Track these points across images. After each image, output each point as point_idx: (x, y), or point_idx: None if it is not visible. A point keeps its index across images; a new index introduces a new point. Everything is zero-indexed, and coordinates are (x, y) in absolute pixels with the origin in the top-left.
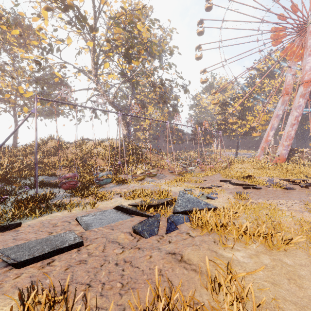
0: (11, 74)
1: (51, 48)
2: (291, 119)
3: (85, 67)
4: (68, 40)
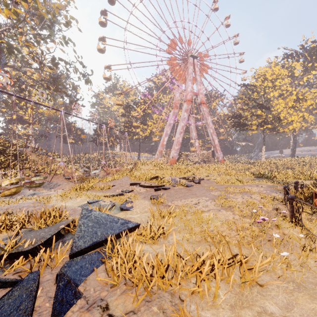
0: None
1: None
2: (180, 128)
3: None
4: None
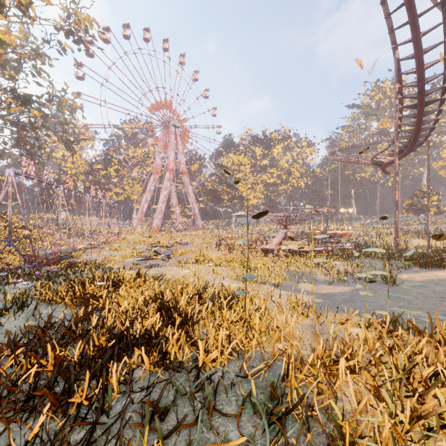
0: None
1: None
2: (163, 197)
3: None
4: None
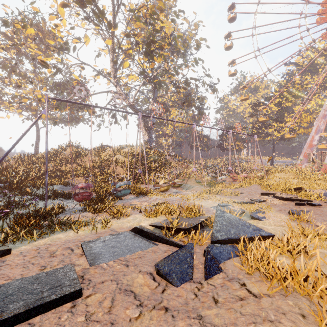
0: (32, 80)
1: (67, 47)
2: None
3: (104, 69)
4: (86, 39)
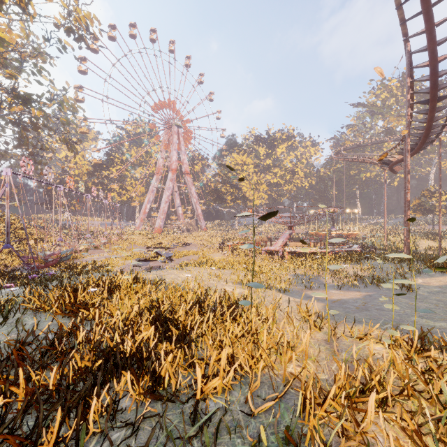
0: None
1: None
2: (165, 197)
3: None
4: None
